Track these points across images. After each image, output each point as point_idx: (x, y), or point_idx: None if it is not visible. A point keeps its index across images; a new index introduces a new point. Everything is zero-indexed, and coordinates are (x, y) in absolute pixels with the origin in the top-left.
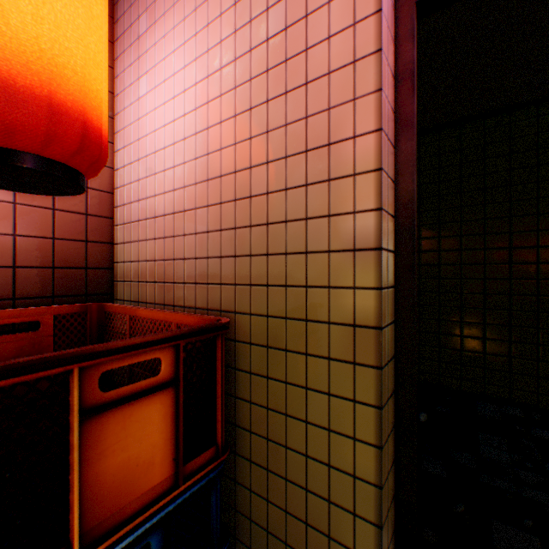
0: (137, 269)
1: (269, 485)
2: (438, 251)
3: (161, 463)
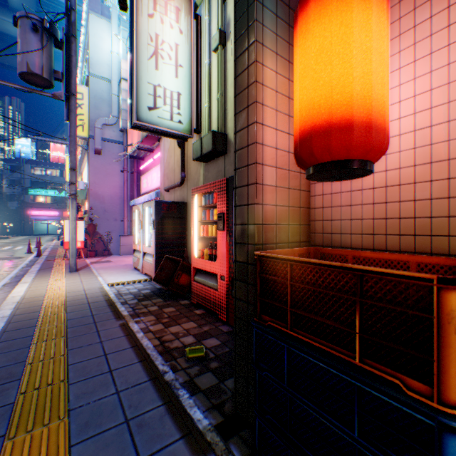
0: (338, 225)
1: None
2: None
3: None
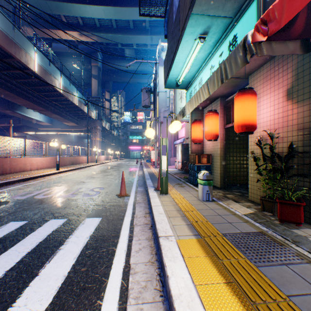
0: (206, 150)
1: (215, 168)
2: None
3: (205, 162)
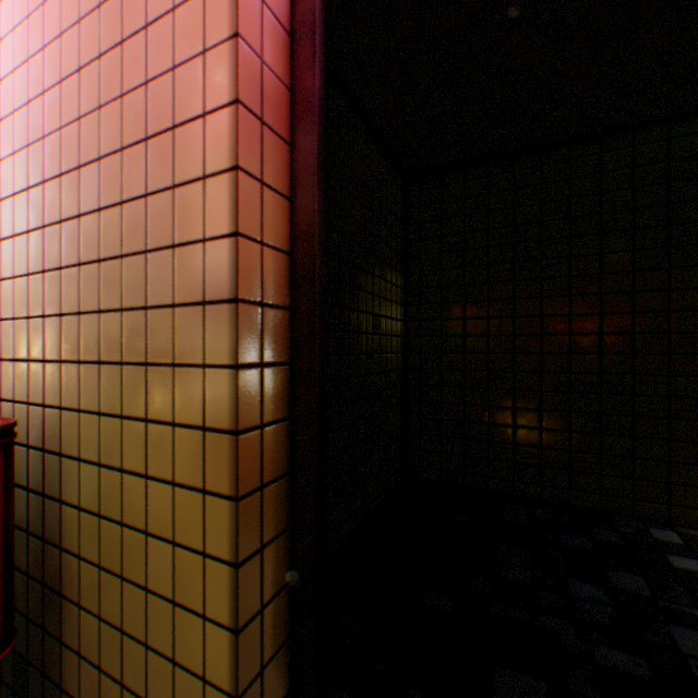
0: None
1: (103, 694)
2: (464, 319)
3: None
